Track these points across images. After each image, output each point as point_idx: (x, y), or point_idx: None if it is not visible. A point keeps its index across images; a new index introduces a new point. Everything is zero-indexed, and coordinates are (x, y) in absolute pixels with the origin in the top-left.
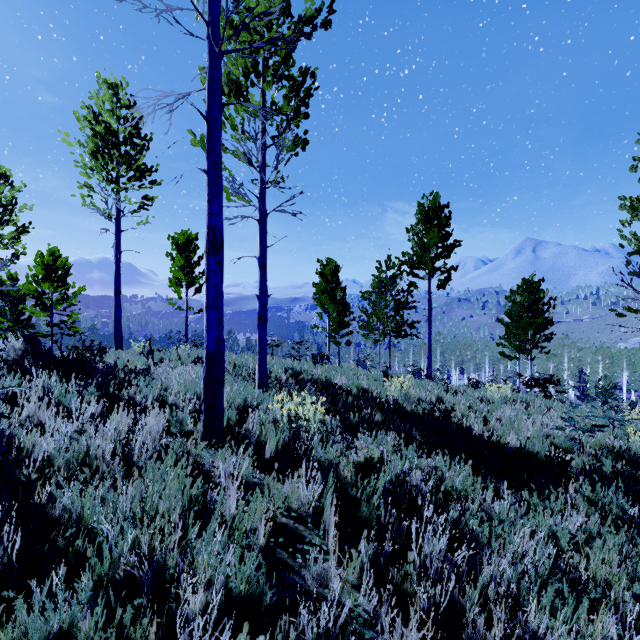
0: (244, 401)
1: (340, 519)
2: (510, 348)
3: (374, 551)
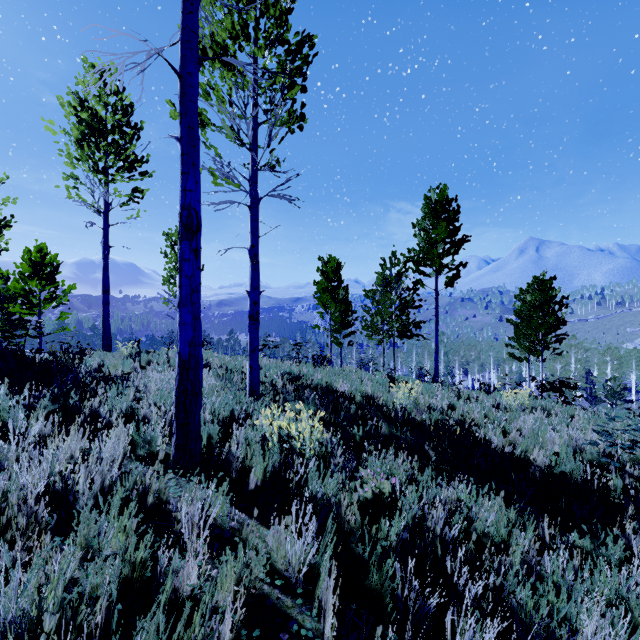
0: (231, 413)
1: (341, 586)
2: (520, 349)
3: None
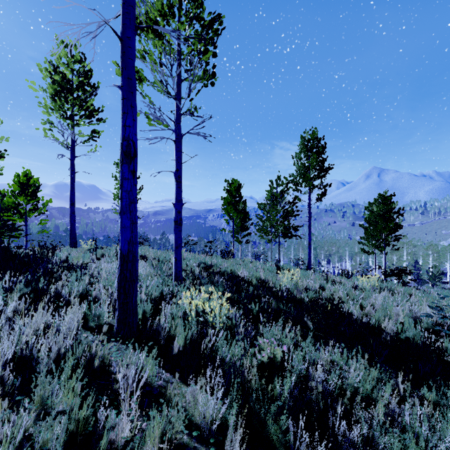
0: (160, 294)
1: (245, 435)
2: (368, 245)
3: None
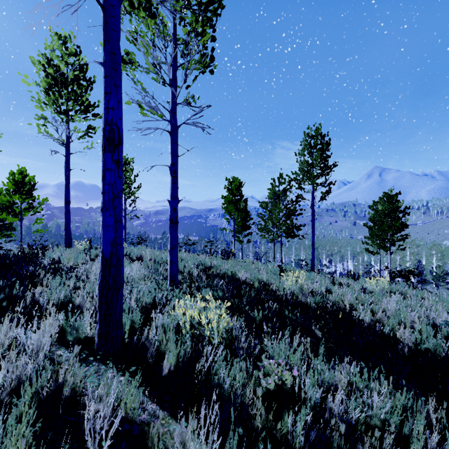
0: (153, 300)
1: None
2: (373, 245)
3: None
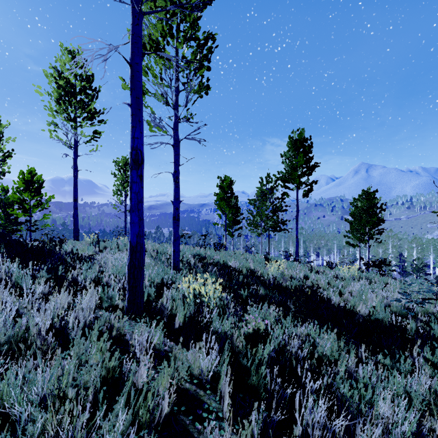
0: (161, 280)
1: (233, 384)
2: (353, 239)
3: (263, 421)
